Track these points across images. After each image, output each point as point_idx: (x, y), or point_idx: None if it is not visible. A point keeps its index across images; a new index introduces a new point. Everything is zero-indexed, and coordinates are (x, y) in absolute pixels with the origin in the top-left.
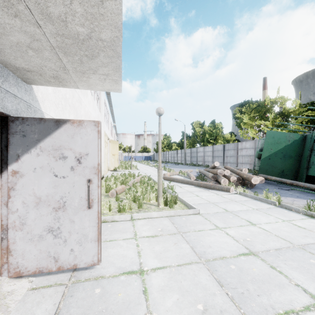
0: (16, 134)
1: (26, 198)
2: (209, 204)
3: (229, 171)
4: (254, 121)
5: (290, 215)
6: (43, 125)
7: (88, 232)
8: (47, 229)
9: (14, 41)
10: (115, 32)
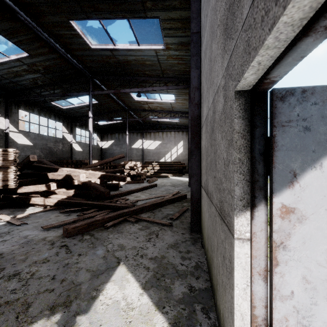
0: (290, 125)
1: (311, 269)
2: None
3: None
4: None
5: None
6: None
7: None
8: None
9: None
10: None
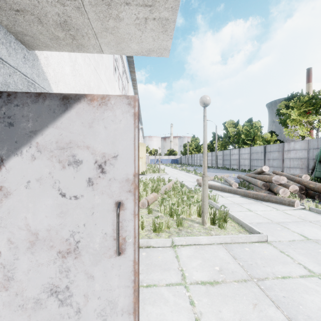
0: None
1: (14, 233)
2: (273, 225)
3: (286, 178)
4: (305, 117)
5: None
6: (42, 105)
7: (117, 297)
8: (47, 289)
9: None
10: None
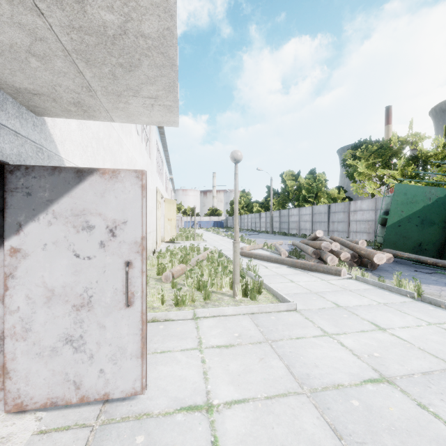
0: (17, 191)
1: (32, 290)
2: (310, 295)
3: (339, 244)
4: (374, 171)
5: (438, 315)
6: (58, 177)
7: (127, 343)
8: (63, 338)
9: (5, 42)
10: (166, 19)
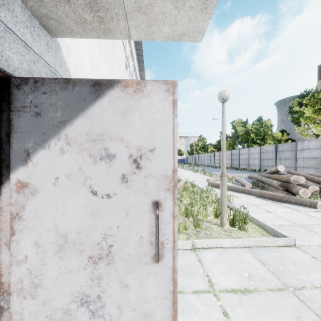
0: (25, 110)
1: (42, 235)
2: (297, 227)
3: (304, 178)
4: (319, 115)
5: None
6: (71, 92)
7: (154, 309)
8: (77, 298)
9: None
10: None
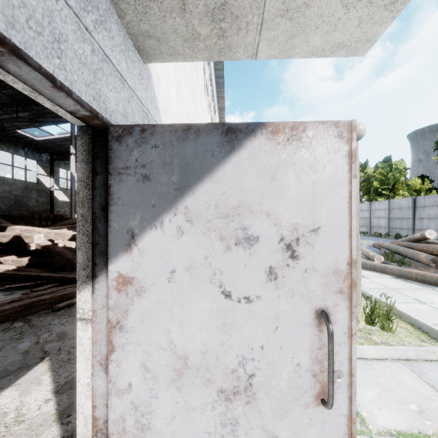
0: (128, 173)
1: (151, 354)
2: None
3: None
4: None
5: None
6: (193, 144)
7: None
8: None
9: None
10: None
